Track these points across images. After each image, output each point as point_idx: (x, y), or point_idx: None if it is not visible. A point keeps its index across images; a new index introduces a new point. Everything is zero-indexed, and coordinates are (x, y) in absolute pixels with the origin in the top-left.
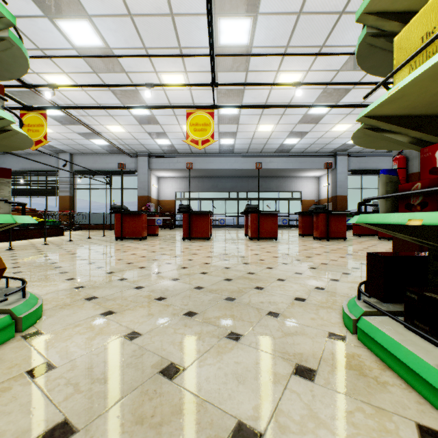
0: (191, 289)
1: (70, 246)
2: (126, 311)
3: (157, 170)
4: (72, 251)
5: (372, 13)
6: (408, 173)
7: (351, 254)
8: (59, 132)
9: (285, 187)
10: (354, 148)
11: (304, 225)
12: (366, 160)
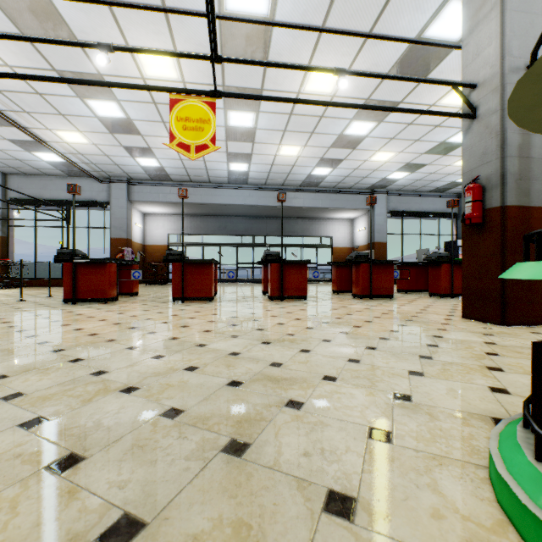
0: (155, 420)
1: None
2: None
3: (141, 202)
4: None
5: None
6: (484, 208)
7: (412, 320)
8: None
9: (312, 231)
10: (395, 184)
11: (339, 279)
12: (407, 200)
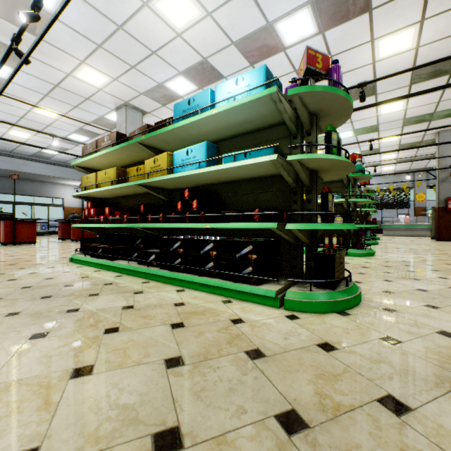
0: None
1: None
2: None
3: None
4: None
5: (76, 166)
6: None
7: None
8: None
9: (44, 192)
10: None
11: (64, 231)
12: None
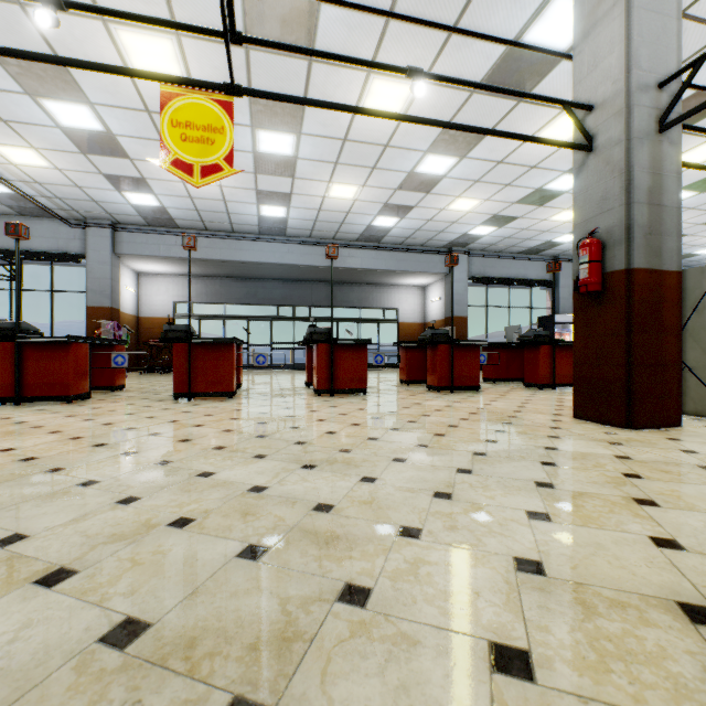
0: (84, 656)
1: None
2: None
3: (133, 256)
4: None
5: None
6: (604, 272)
7: (511, 424)
8: None
9: (372, 301)
10: (478, 242)
11: (409, 365)
12: (493, 263)
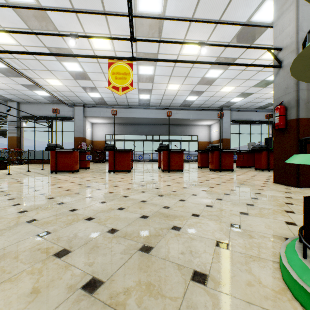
0: (104, 234)
1: (4, 180)
2: (1, 286)
3: (91, 117)
4: (2, 185)
5: None
6: (286, 119)
7: (243, 184)
8: (5, 83)
9: (186, 132)
10: (235, 105)
11: (202, 160)
12: (242, 114)
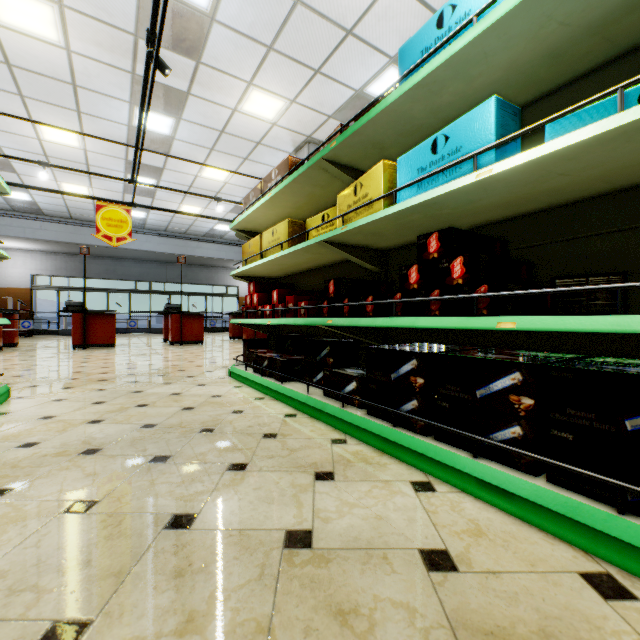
0: (126, 375)
1: None
2: (82, 386)
3: None
4: None
5: (236, 229)
6: None
7: None
8: None
9: (218, 280)
10: None
11: (235, 327)
12: None
